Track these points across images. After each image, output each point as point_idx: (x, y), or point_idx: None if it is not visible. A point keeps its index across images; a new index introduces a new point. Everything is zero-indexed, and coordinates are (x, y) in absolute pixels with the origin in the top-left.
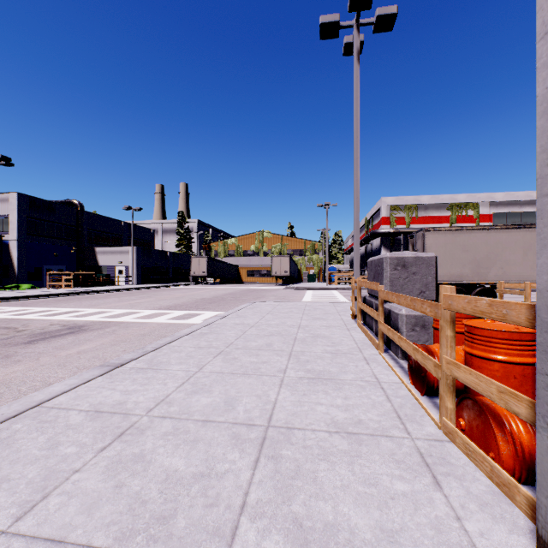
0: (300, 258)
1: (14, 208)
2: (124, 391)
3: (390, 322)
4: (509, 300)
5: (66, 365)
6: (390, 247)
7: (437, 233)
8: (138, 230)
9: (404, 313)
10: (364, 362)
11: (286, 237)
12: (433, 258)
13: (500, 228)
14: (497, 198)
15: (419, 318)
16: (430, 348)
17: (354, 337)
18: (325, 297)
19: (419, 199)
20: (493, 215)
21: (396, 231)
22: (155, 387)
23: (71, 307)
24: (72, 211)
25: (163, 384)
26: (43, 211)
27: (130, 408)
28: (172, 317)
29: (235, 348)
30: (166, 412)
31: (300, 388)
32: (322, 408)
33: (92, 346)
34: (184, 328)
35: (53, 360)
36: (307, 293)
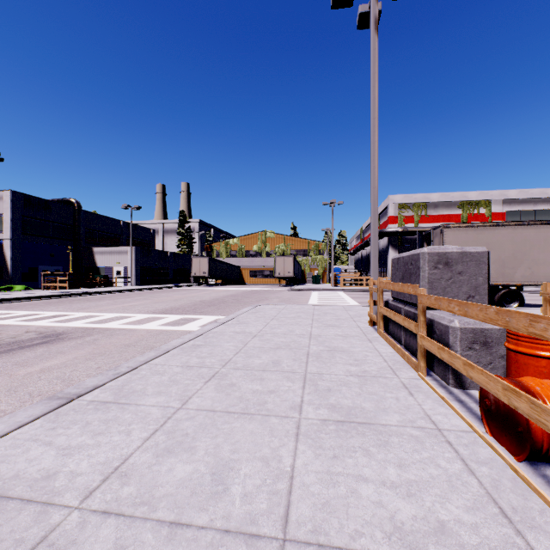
0: (304, 258)
1: (8, 206)
2: (63, 449)
3: (431, 335)
4: (531, 302)
5: (17, 389)
6: (398, 247)
7: (458, 229)
8: (138, 230)
9: (458, 326)
10: (405, 392)
11: (289, 237)
12: (485, 253)
13: (528, 224)
14: (511, 195)
15: (478, 333)
16: (527, 386)
17: (380, 352)
18: (333, 299)
19: (429, 196)
20: (506, 213)
21: (405, 230)
22: (112, 439)
23: (58, 311)
24: (69, 209)
25: (126, 434)
26: (38, 210)
27: (58, 490)
28: (165, 322)
29: (233, 369)
30: (114, 499)
31: (327, 442)
32: (369, 491)
33: (62, 361)
34: (176, 336)
35: (4, 383)
36: (313, 295)
